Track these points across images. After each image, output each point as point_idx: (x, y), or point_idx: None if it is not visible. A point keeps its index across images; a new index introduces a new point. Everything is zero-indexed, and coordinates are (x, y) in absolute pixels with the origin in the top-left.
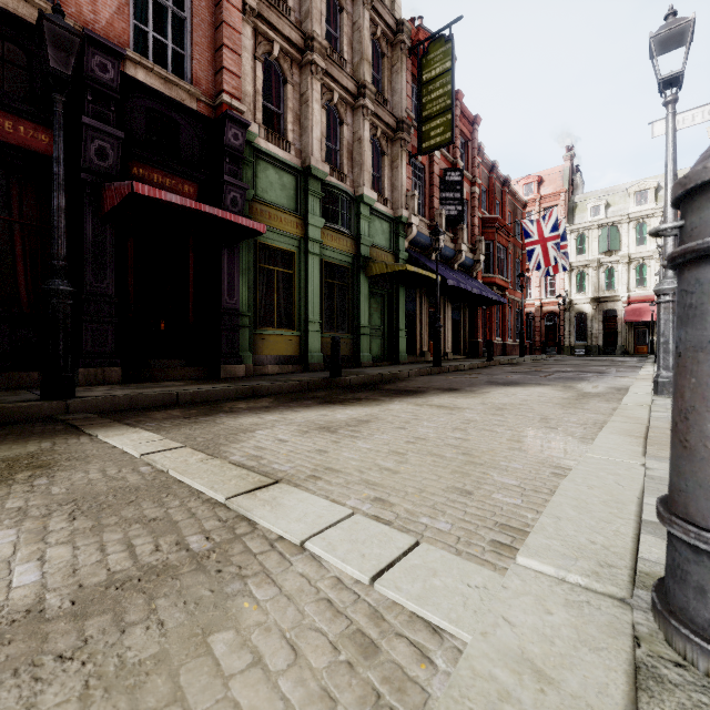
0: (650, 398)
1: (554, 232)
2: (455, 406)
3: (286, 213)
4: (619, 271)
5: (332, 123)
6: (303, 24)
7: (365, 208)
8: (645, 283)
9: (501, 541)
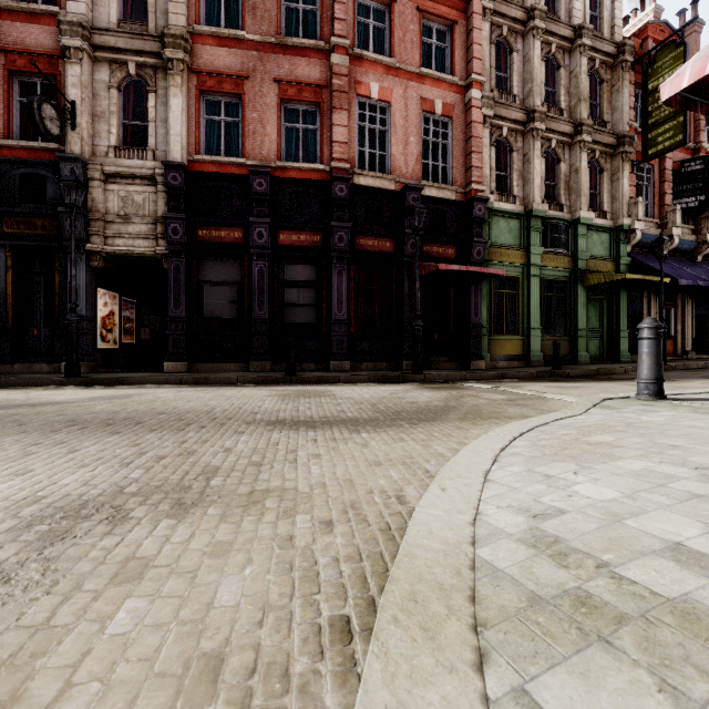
0: None
1: None
2: None
3: (512, 249)
4: None
5: (549, 164)
6: (525, 101)
7: (582, 227)
8: None
9: None
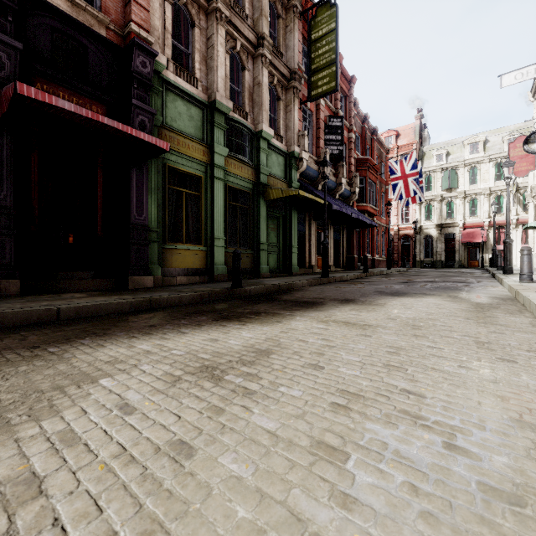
0: None
1: (413, 170)
2: (363, 323)
3: (194, 141)
4: (457, 204)
5: (235, 68)
6: None
7: (264, 142)
8: (476, 213)
9: None
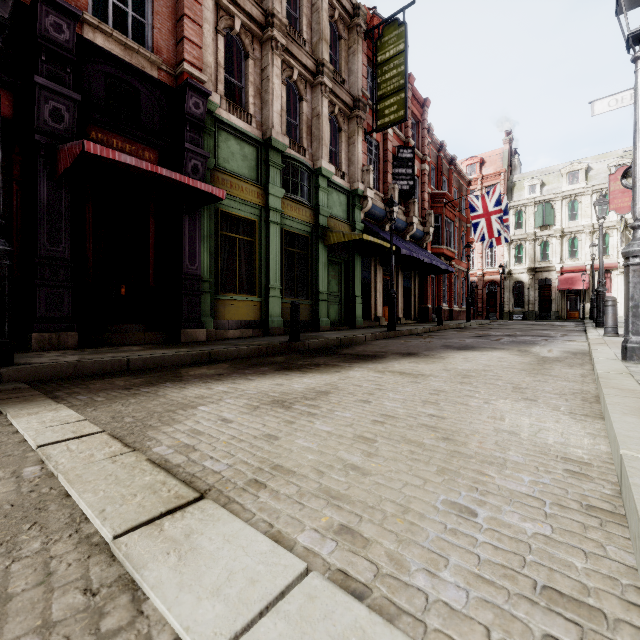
0: (623, 365)
1: (497, 206)
2: (418, 373)
3: (247, 183)
4: (553, 244)
5: (292, 99)
6: (264, 2)
7: (323, 180)
8: (576, 255)
9: (563, 639)
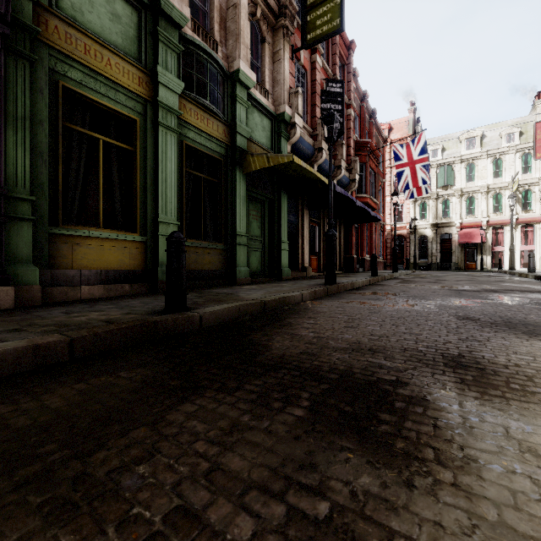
0: None
1: (422, 155)
2: None
3: (120, 57)
4: (453, 202)
5: None
6: None
7: (242, 90)
8: (473, 212)
9: None
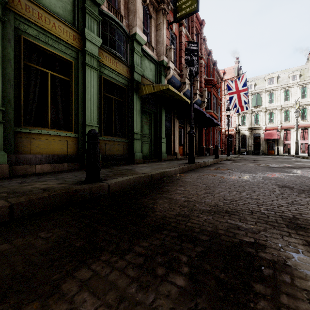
0: None
1: (244, 87)
2: None
3: (61, 22)
4: (261, 115)
5: None
6: None
7: (137, 45)
8: (272, 121)
9: None
